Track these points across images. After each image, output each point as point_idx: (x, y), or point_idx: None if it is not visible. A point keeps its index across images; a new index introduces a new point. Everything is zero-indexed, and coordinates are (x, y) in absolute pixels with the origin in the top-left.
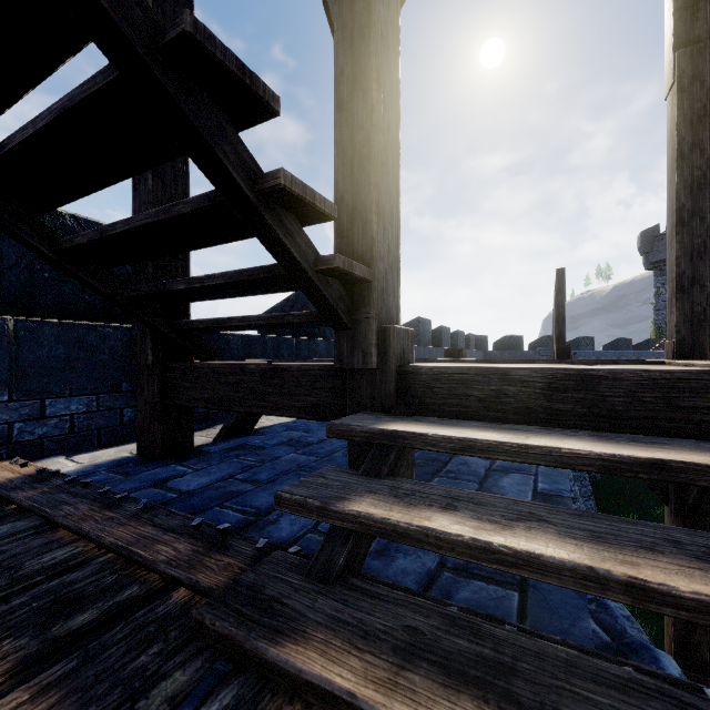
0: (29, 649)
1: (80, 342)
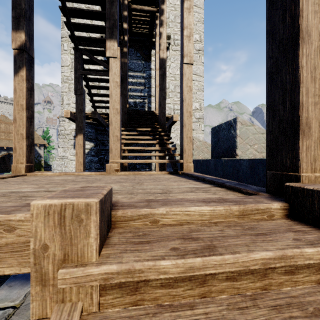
0: None
1: (207, 164)
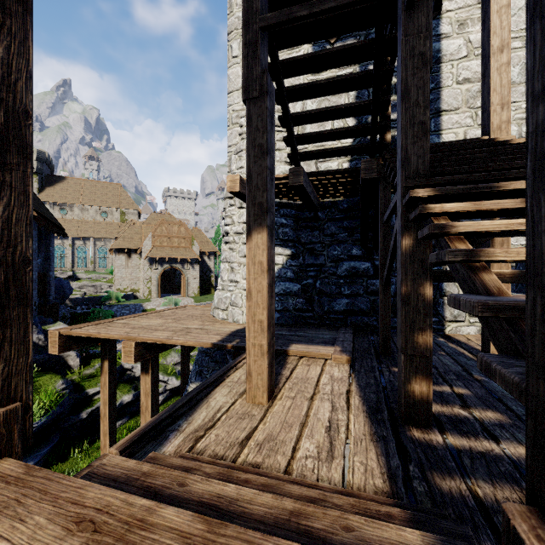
0: (497, 507)
1: None
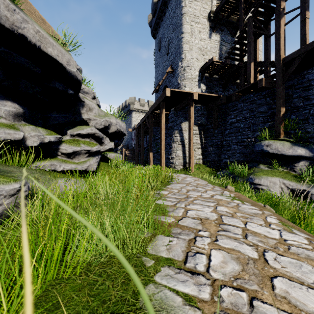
0: None
1: None
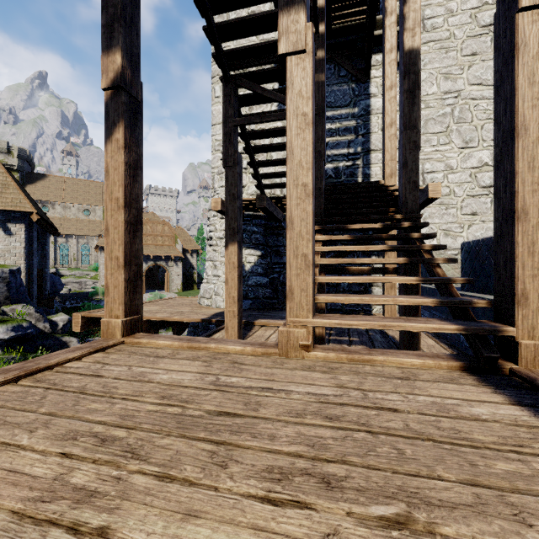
0: None
1: None
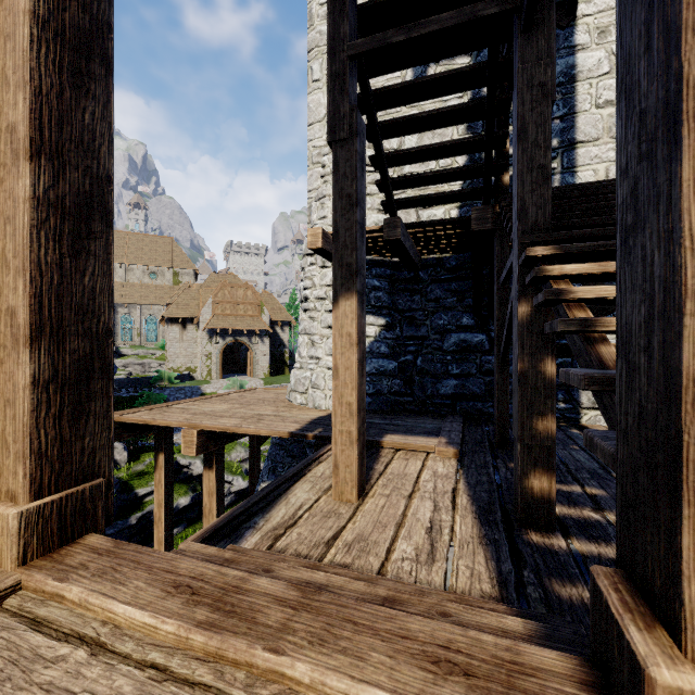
0: None
1: None
